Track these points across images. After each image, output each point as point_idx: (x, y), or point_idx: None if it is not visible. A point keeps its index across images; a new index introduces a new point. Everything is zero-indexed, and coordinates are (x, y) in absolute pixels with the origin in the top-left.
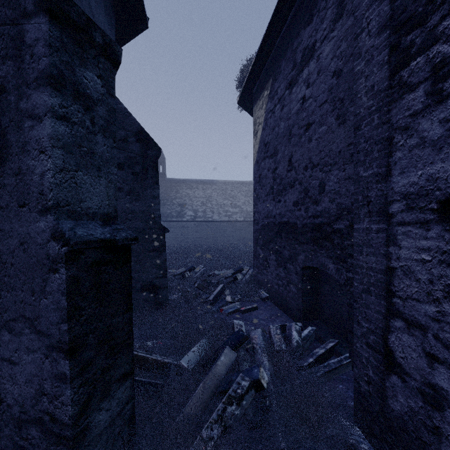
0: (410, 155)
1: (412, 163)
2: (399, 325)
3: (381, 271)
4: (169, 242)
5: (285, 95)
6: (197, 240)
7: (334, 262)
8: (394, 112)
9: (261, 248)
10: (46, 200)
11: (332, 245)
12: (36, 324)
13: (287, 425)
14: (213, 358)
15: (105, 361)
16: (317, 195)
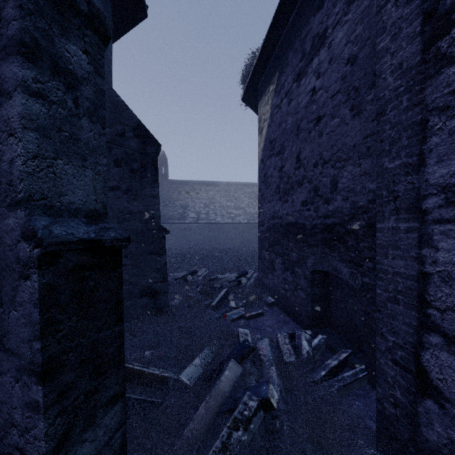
0: (450, 140)
1: (453, 149)
2: (435, 341)
3: (412, 277)
4: (171, 244)
5: (293, 89)
6: (200, 243)
7: (347, 266)
8: (429, 91)
9: (267, 251)
10: (16, 192)
11: (346, 247)
12: (5, 341)
13: (300, 451)
14: (216, 372)
15: (89, 383)
16: (328, 193)
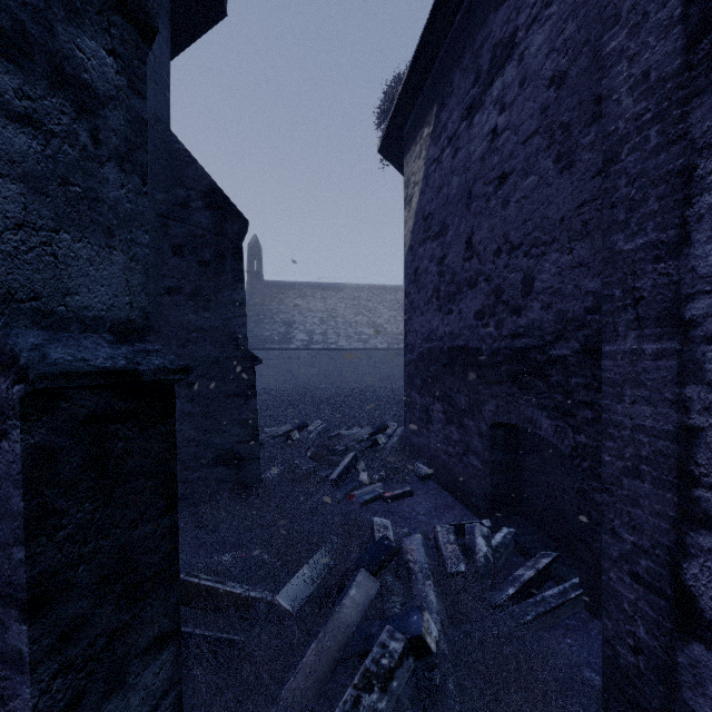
0: None
1: None
2: (708, 544)
3: (666, 435)
4: (268, 382)
5: (461, 131)
6: (313, 380)
7: (550, 416)
8: (698, 116)
9: (419, 392)
10: None
11: (548, 386)
12: None
13: None
14: (336, 590)
15: (115, 616)
16: (519, 298)
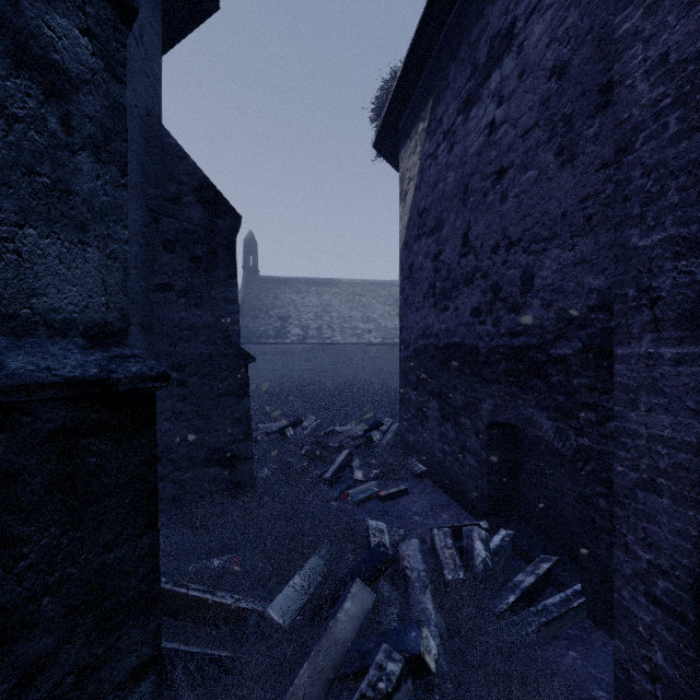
0: None
1: None
2: None
3: (688, 447)
4: (264, 377)
5: (457, 125)
6: (308, 374)
7: (551, 417)
8: None
9: (414, 389)
10: None
11: (548, 386)
12: None
13: None
14: (330, 600)
15: (85, 650)
16: (517, 295)
